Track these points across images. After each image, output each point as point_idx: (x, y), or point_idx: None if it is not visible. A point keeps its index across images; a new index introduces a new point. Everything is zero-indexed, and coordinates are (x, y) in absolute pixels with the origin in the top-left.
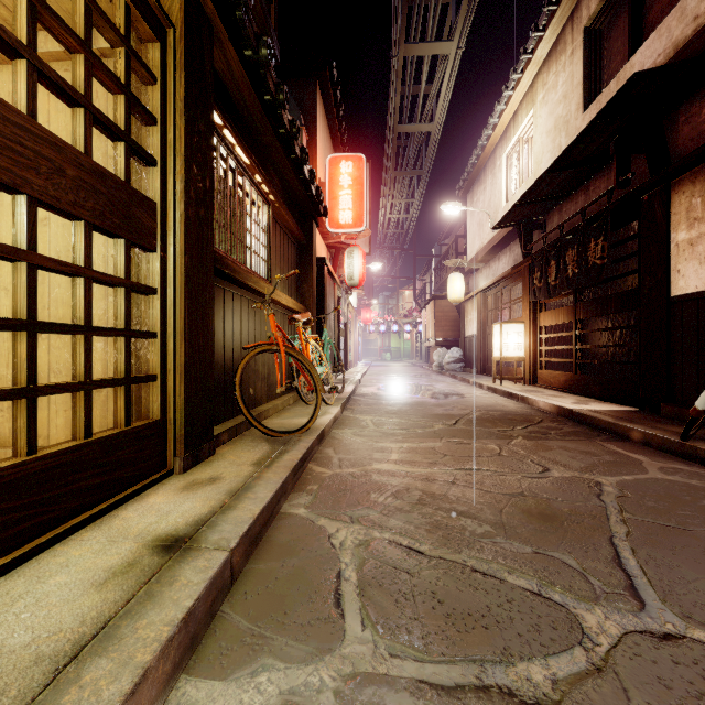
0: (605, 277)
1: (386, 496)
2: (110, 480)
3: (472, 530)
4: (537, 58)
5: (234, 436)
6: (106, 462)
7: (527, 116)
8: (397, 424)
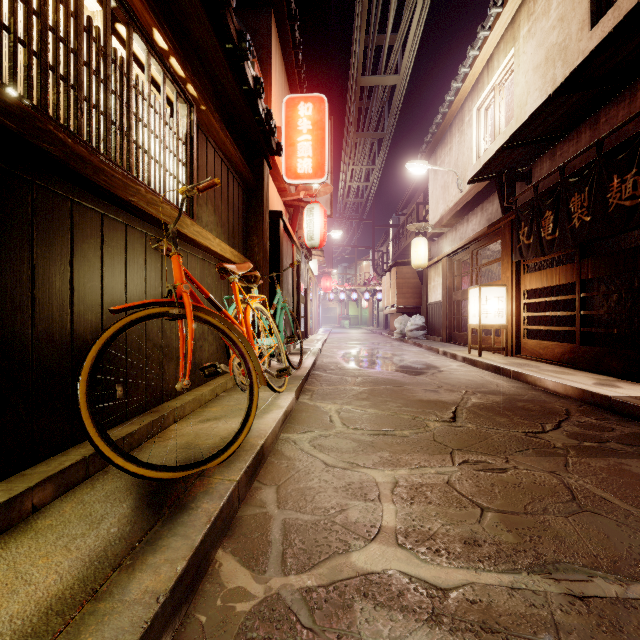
0: (639, 221)
1: None
2: None
3: None
4: None
5: (79, 480)
6: None
7: (505, 58)
8: (374, 421)
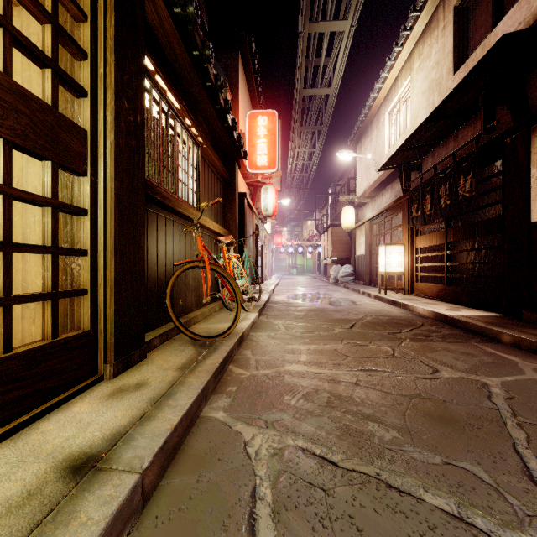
0: (473, 206)
1: (297, 398)
2: (33, 392)
3: (380, 436)
4: (414, 34)
5: (165, 341)
6: (28, 374)
7: (405, 81)
8: (304, 328)
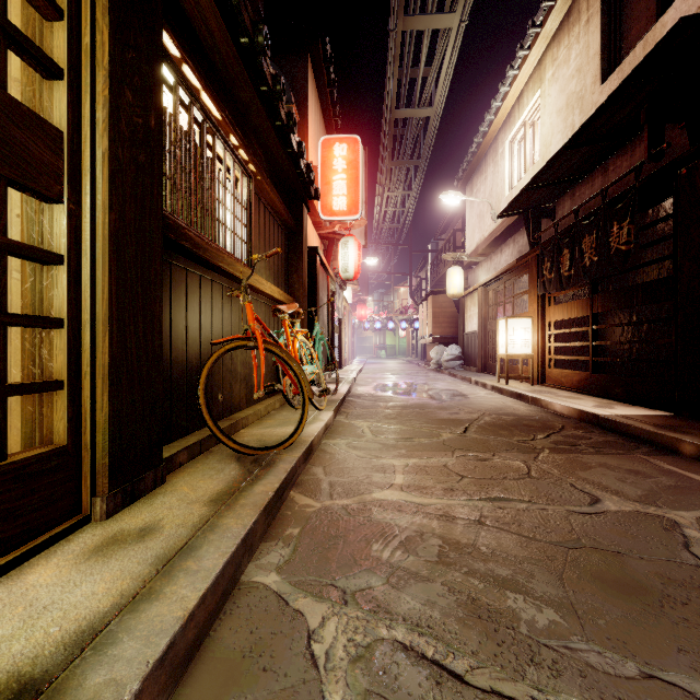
0: (632, 264)
1: (392, 547)
2: None
3: (528, 620)
4: (546, 32)
5: (197, 454)
6: None
7: (533, 96)
8: (398, 432)
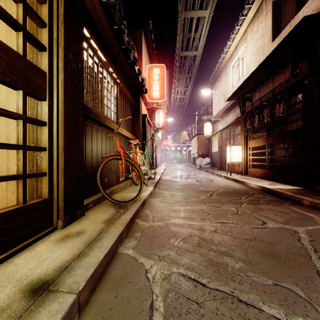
0: (284, 122)
1: (179, 240)
2: (10, 238)
3: (232, 266)
4: (248, 18)
5: (96, 204)
6: (6, 227)
7: (242, 46)
8: (182, 196)
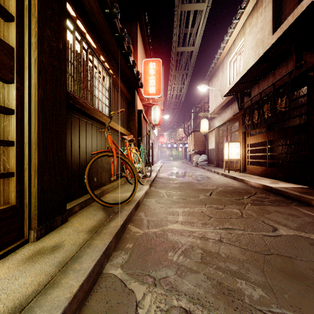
0: (287, 117)
1: (178, 254)
2: None
3: (249, 295)
4: (246, 11)
5: (84, 207)
6: None
7: (240, 41)
8: (179, 195)
